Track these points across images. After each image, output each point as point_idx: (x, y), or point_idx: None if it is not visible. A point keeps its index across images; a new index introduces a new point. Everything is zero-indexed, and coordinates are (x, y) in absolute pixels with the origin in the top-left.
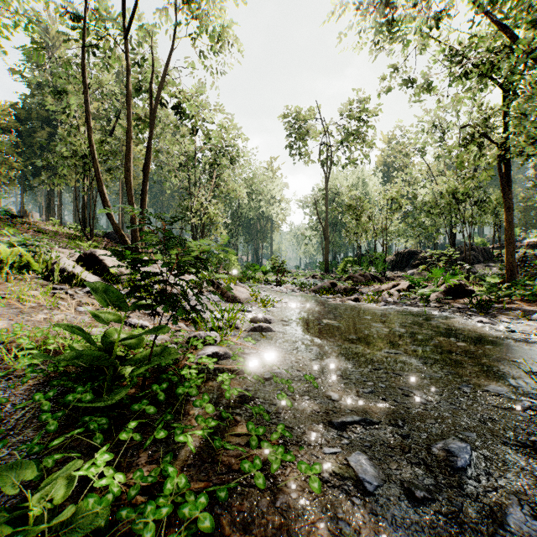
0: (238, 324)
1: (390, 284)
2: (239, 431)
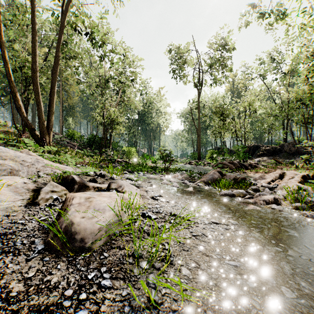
0: None
1: (275, 173)
2: None
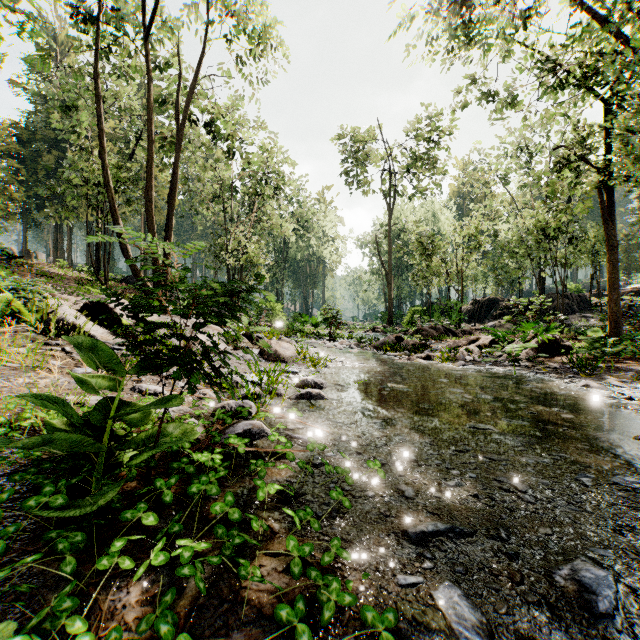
0: (281, 389)
1: (468, 338)
2: (276, 548)
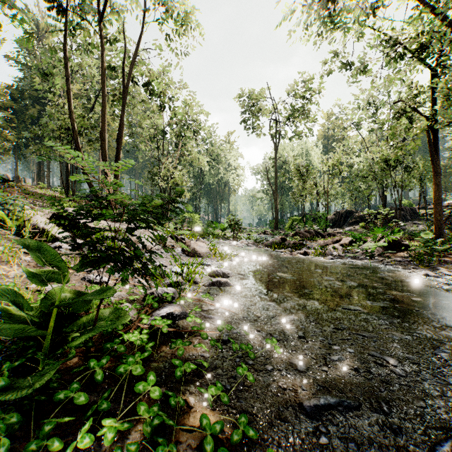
0: (197, 278)
1: (333, 239)
2: (191, 423)
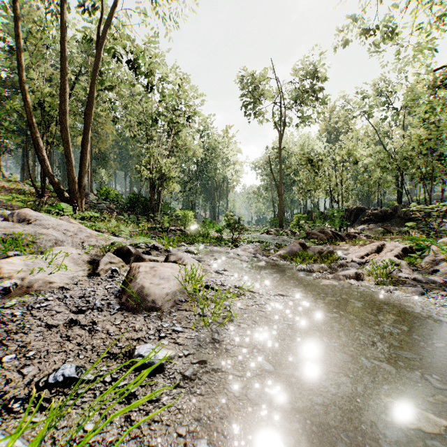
0: None
1: (372, 245)
2: None
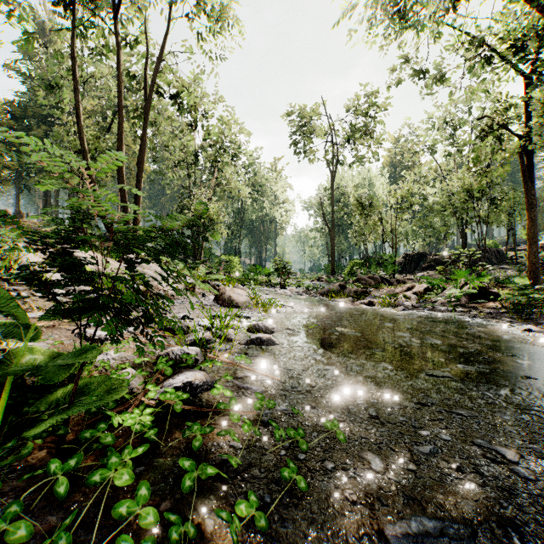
0: (231, 334)
1: (404, 286)
2: None
